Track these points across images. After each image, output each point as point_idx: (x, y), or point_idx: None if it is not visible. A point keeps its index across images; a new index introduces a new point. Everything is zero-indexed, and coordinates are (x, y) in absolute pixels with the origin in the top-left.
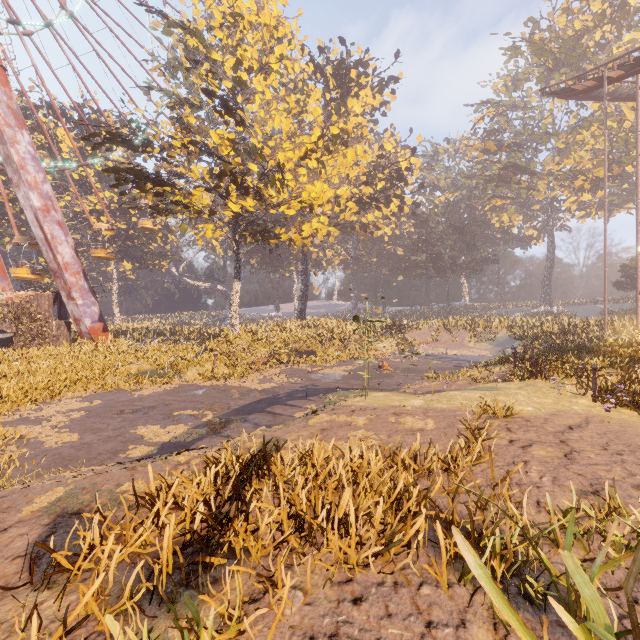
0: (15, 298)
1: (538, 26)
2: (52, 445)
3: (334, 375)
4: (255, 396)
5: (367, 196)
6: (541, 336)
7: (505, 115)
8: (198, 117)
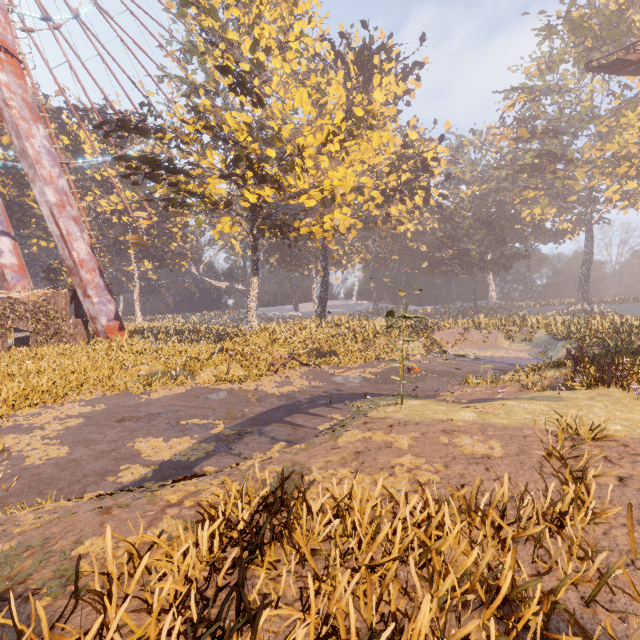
0: (32, 296)
1: (575, 3)
2: (34, 462)
3: (359, 378)
4: (273, 402)
5: (391, 188)
6: (590, 336)
7: (538, 100)
8: (212, 99)
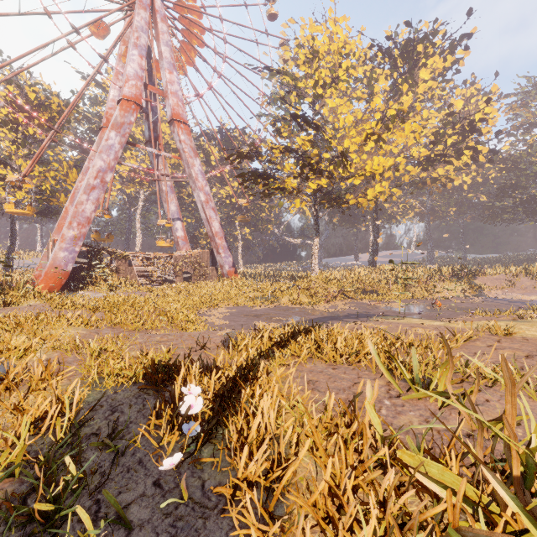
0: (193, 254)
1: None
2: (218, 324)
3: (387, 307)
4: (322, 314)
5: (435, 154)
6: None
7: None
8: (288, 131)
